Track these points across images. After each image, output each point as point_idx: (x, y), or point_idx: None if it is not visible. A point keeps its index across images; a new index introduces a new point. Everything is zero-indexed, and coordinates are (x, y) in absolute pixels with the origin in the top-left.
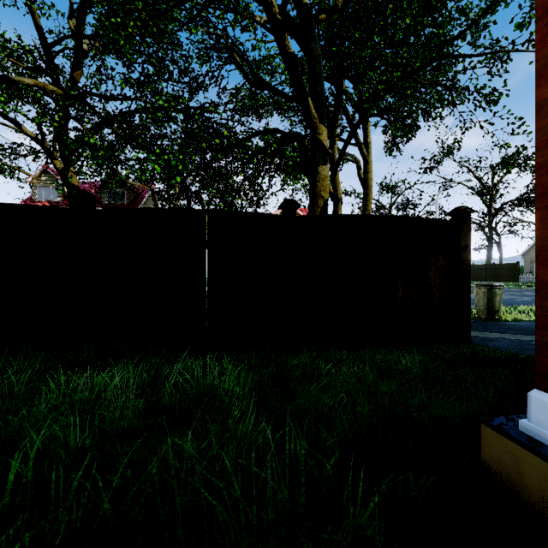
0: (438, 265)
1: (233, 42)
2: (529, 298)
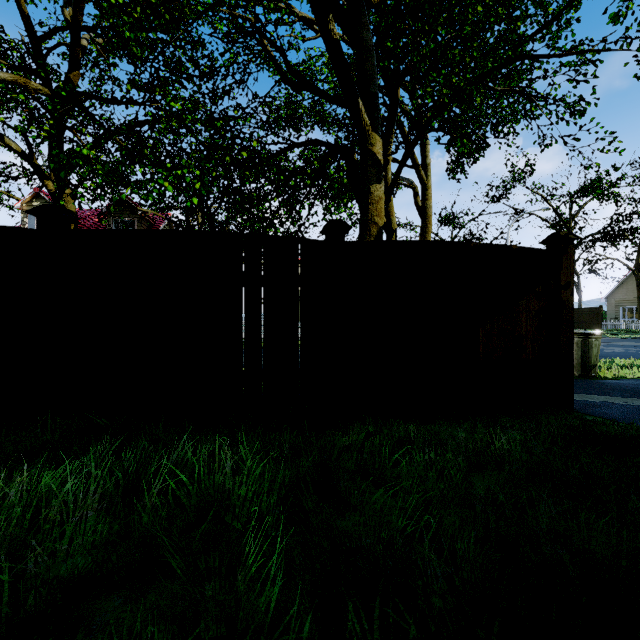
0: (531, 308)
1: (263, 25)
2: (620, 349)
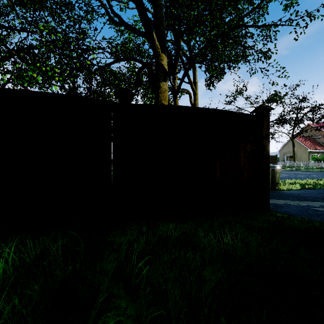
0: (247, 149)
1: None
2: (287, 175)
